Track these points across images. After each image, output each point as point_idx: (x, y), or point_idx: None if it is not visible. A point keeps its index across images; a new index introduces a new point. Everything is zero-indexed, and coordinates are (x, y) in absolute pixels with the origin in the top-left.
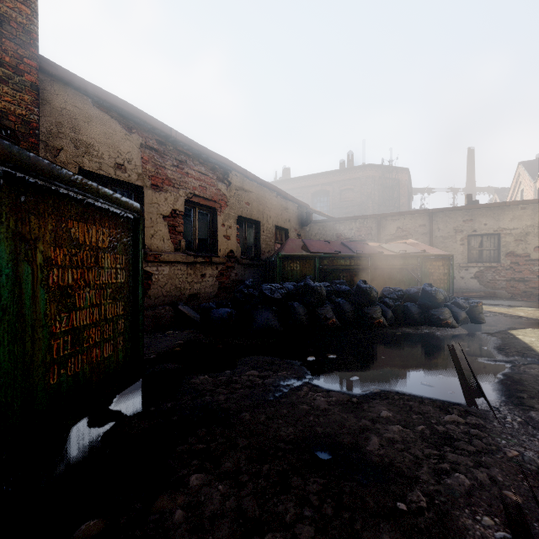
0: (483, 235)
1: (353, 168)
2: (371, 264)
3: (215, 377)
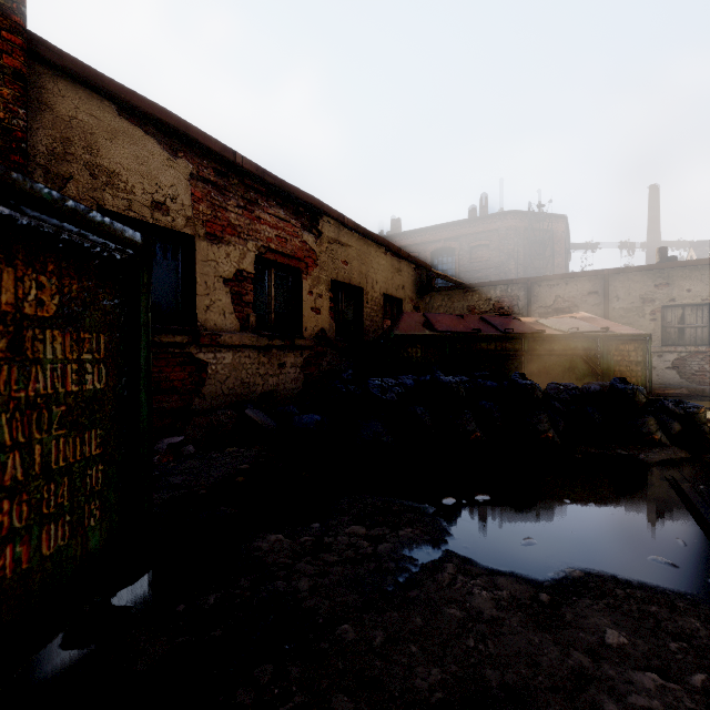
0: (686, 306)
1: (488, 217)
2: (527, 348)
3: (294, 537)
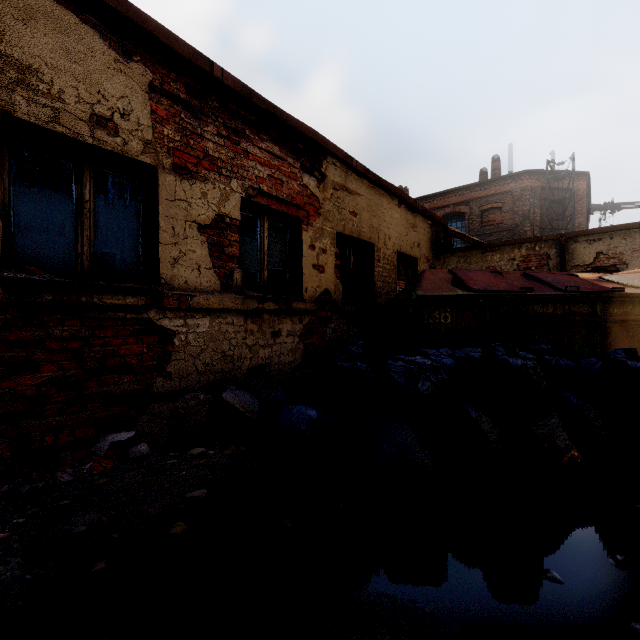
0: None
1: (501, 179)
2: (601, 311)
3: None
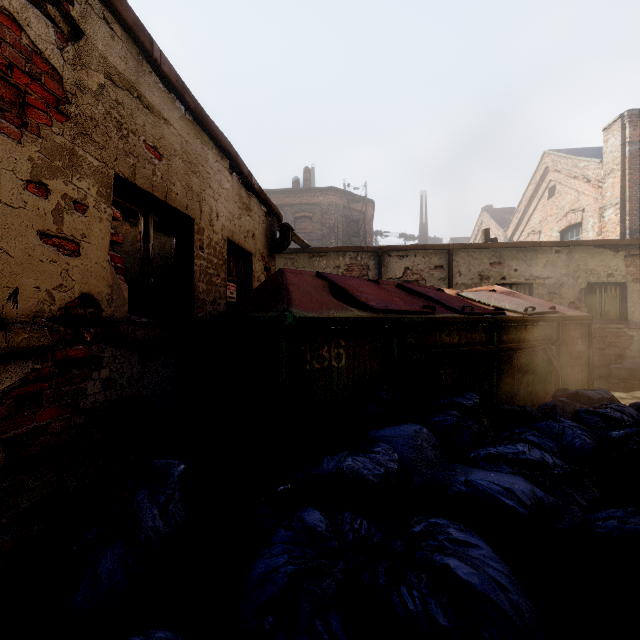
0: (512, 284)
1: (312, 190)
2: (497, 339)
3: None
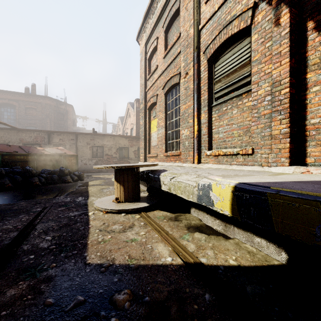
0: (98, 146)
1: (36, 95)
2: (37, 158)
3: None
